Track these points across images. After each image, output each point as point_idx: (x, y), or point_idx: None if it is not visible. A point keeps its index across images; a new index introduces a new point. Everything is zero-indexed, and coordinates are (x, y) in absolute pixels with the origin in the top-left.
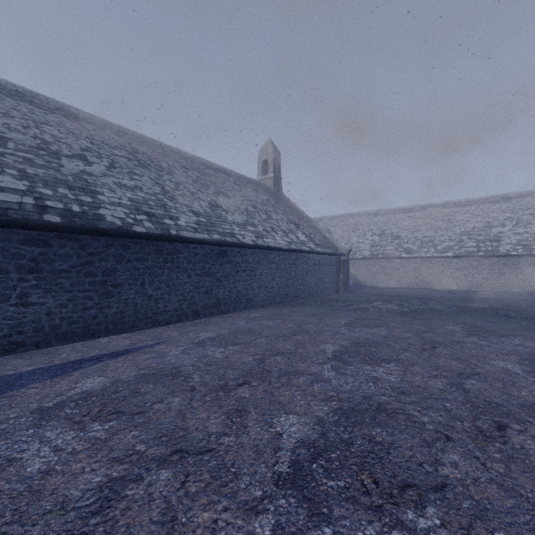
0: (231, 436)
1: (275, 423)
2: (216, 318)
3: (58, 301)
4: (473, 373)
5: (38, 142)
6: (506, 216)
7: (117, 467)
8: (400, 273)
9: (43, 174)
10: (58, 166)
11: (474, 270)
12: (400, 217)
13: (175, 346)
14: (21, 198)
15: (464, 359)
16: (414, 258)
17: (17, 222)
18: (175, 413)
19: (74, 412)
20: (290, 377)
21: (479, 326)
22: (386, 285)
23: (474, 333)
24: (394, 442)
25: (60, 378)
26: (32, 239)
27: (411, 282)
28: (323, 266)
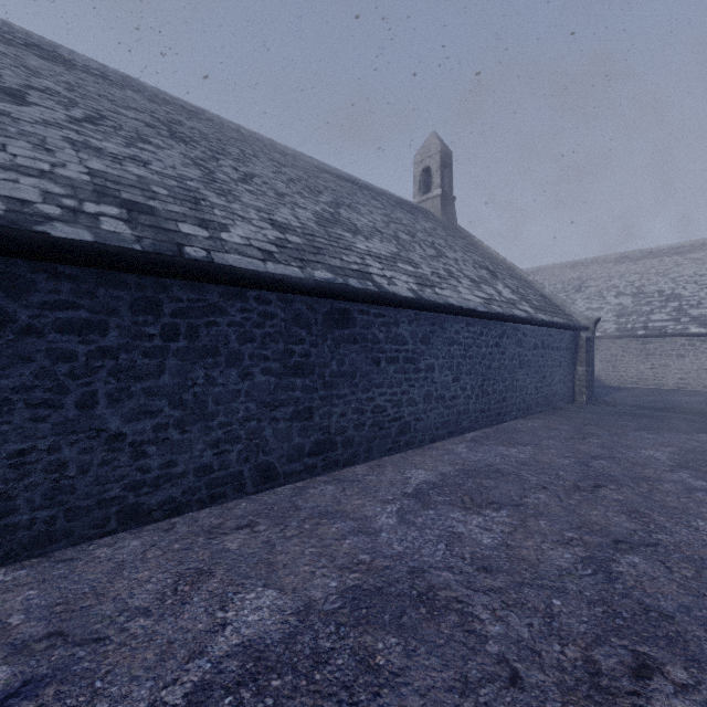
0: None
1: None
2: (320, 488)
3: None
4: None
5: None
6: None
7: None
8: (686, 364)
9: None
10: None
11: None
12: (674, 262)
13: None
14: None
15: None
16: None
17: None
18: None
19: None
20: None
21: None
22: (654, 386)
23: None
24: None
25: None
26: None
27: None
28: (549, 350)
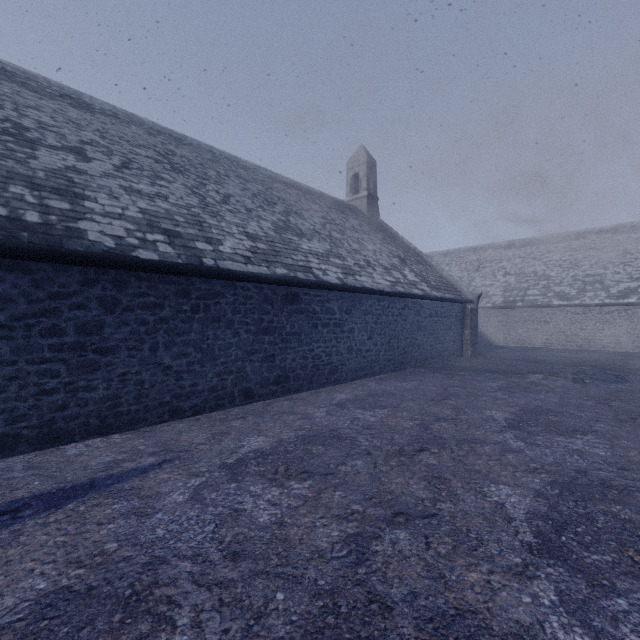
0: None
1: None
2: (280, 403)
3: None
4: None
5: (6, 126)
6: None
7: None
8: (551, 328)
9: None
10: (25, 157)
11: None
12: (547, 249)
13: (186, 475)
14: None
15: None
16: (572, 307)
17: None
18: None
19: None
20: None
21: None
22: (528, 345)
23: None
24: None
25: None
26: None
27: (568, 342)
28: (441, 318)
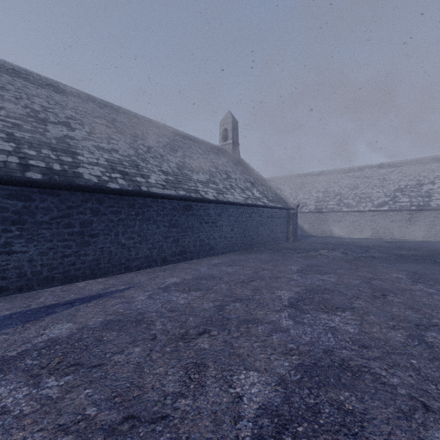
0: (188, 398)
1: (234, 382)
2: (182, 264)
3: (40, 249)
4: (431, 324)
5: (27, 111)
6: (436, 174)
7: (60, 439)
8: (341, 225)
9: (29, 137)
10: (43, 131)
11: (407, 222)
12: (341, 177)
13: (142, 291)
14: (6, 157)
15: (417, 307)
16: (353, 212)
17: (1, 179)
18: (134, 366)
19: (34, 363)
20: (249, 326)
21: (422, 273)
22: (329, 235)
23: (419, 280)
24: (366, 412)
25: (32, 323)
26: (15, 194)
27: (351, 233)
28: (275, 218)
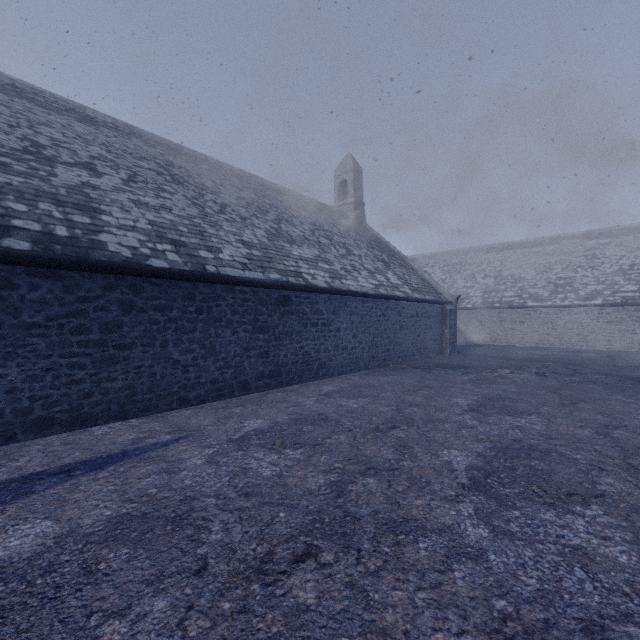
0: None
1: None
2: (274, 394)
3: (28, 371)
4: None
5: (25, 144)
6: None
7: None
8: (525, 328)
9: (19, 183)
10: (47, 175)
11: (635, 324)
12: (523, 253)
13: (200, 446)
14: None
15: None
16: (545, 308)
17: None
18: None
19: None
20: (398, 538)
21: None
22: (505, 343)
23: None
24: None
25: None
26: None
27: (541, 340)
28: (422, 318)
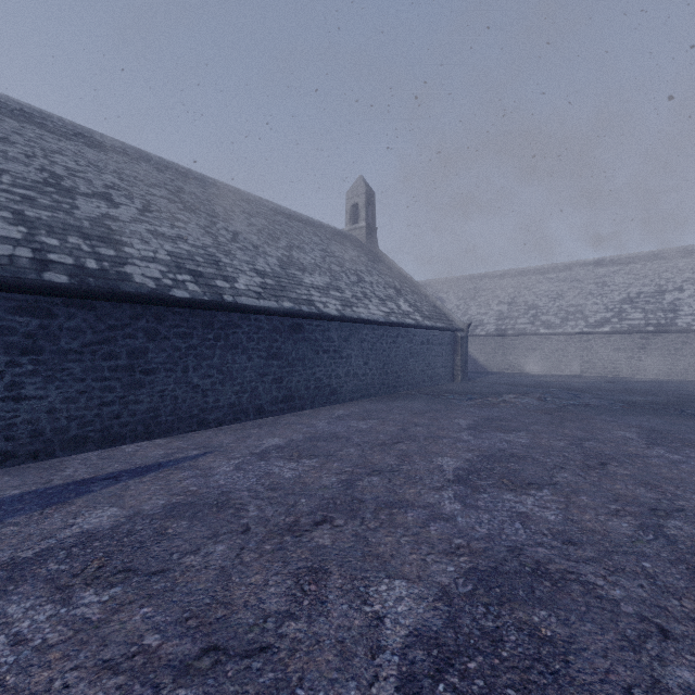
0: (301, 621)
1: (371, 595)
2: (288, 417)
3: (65, 394)
4: (674, 508)
5: (45, 176)
6: (686, 276)
7: (106, 681)
8: (538, 355)
9: (47, 217)
10: (70, 208)
11: (640, 351)
12: (537, 280)
13: (226, 458)
14: (13, 249)
15: (653, 483)
16: (556, 335)
17: (5, 283)
18: (215, 573)
19: (62, 568)
20: (393, 511)
21: (662, 431)
22: (518, 371)
23: (658, 441)
24: (572, 639)
25: (55, 508)
26: (27, 307)
27: (553, 368)
28: (433, 345)
